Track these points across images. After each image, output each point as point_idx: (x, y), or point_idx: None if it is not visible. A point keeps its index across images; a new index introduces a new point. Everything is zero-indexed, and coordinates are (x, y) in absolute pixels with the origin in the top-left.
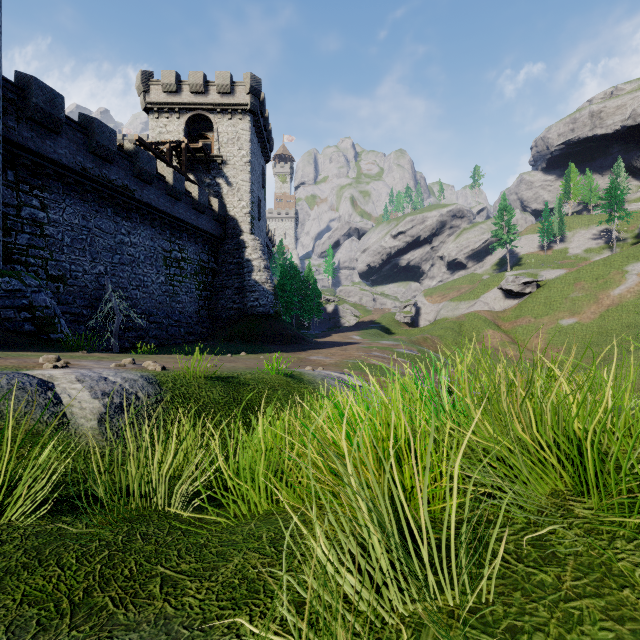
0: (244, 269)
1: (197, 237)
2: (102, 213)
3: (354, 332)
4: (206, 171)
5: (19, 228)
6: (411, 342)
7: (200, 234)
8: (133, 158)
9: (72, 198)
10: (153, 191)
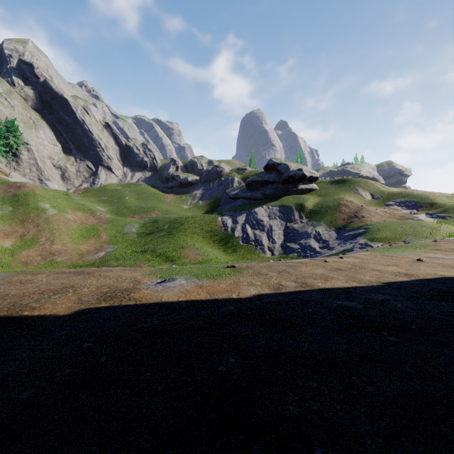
0: None
1: None
2: None
3: None
4: None
5: None
6: None
7: None
8: None
9: None
10: None
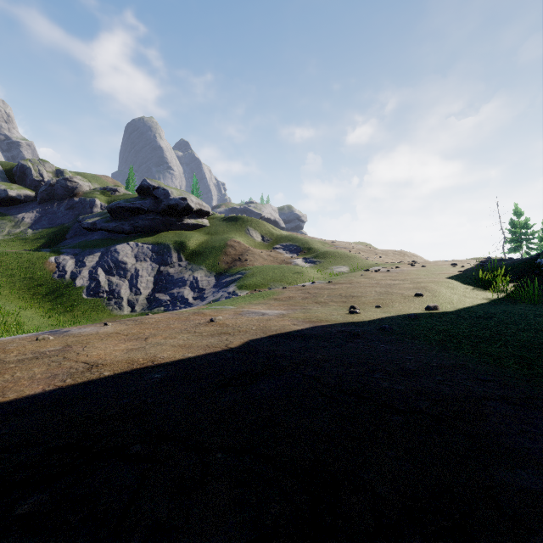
0: None
1: None
2: None
3: None
4: None
5: None
6: None
7: None
8: None
9: None
10: None
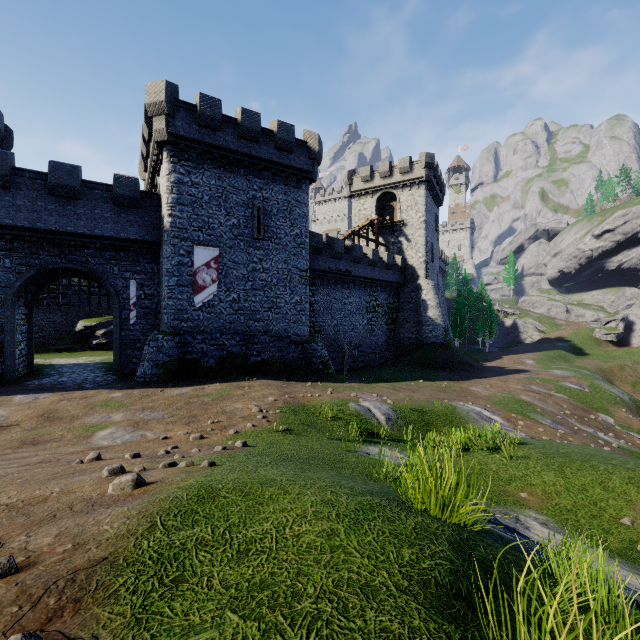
0: (420, 307)
1: (386, 287)
2: (336, 289)
3: (530, 354)
4: (391, 233)
5: None
6: (598, 370)
7: (388, 285)
8: (351, 251)
9: (323, 285)
10: (361, 266)
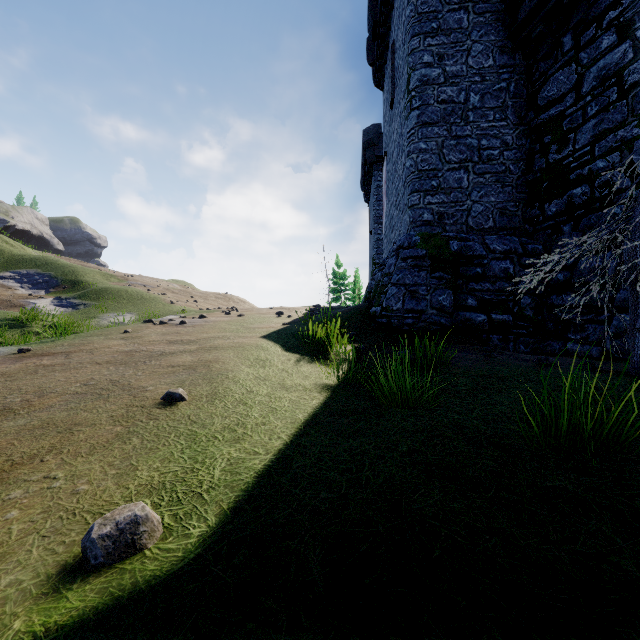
0: None
1: None
2: None
3: None
4: None
5: (580, 120)
6: None
7: None
8: None
9: None
10: None
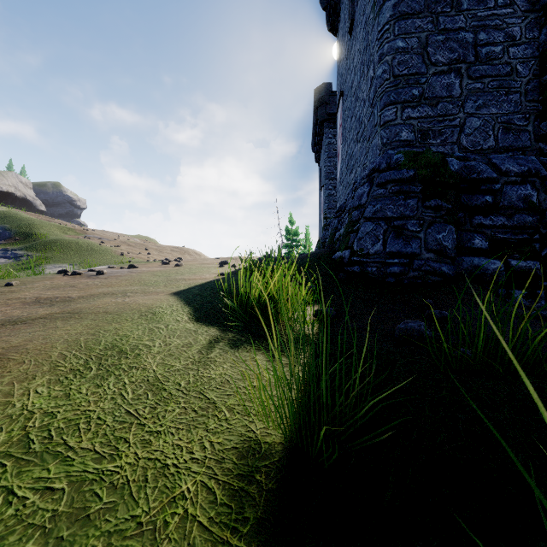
0: None
1: None
2: None
3: None
4: None
5: None
6: None
7: None
8: None
9: None
10: None
